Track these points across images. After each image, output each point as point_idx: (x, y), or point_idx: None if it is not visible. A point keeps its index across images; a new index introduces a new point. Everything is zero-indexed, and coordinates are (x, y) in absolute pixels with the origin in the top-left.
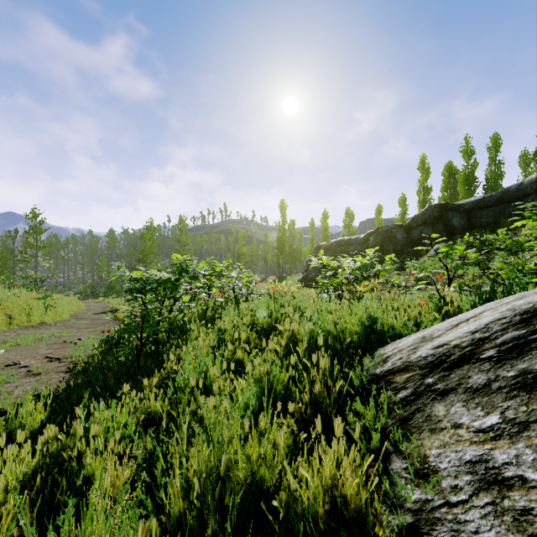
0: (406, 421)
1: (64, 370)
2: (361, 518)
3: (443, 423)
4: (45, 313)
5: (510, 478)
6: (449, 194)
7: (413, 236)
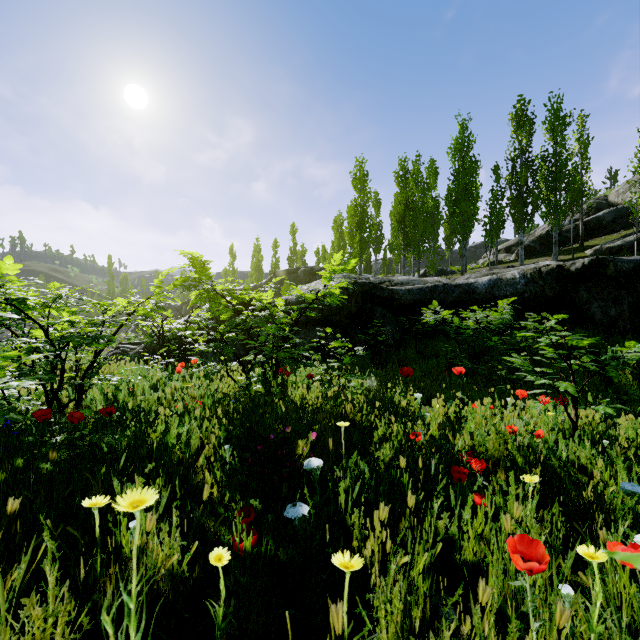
0: None
1: None
2: None
3: None
4: None
5: None
6: None
7: None
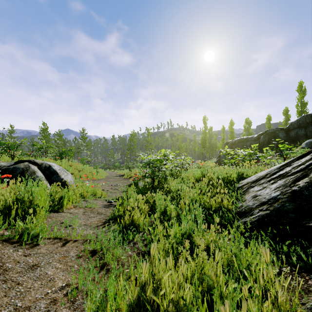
0: (243, 194)
1: (122, 192)
2: (227, 210)
3: (251, 191)
4: (97, 174)
5: (258, 195)
6: None
7: (290, 135)
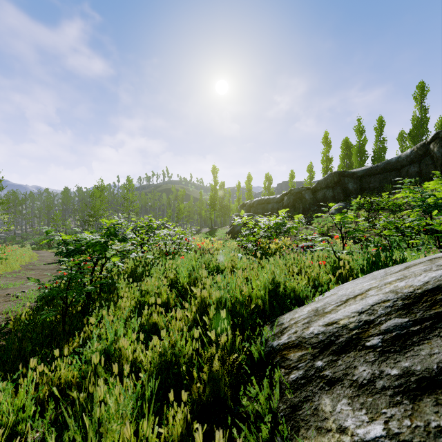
0: (296, 410)
1: None
2: None
3: (329, 422)
4: None
5: None
6: (346, 163)
7: (318, 196)
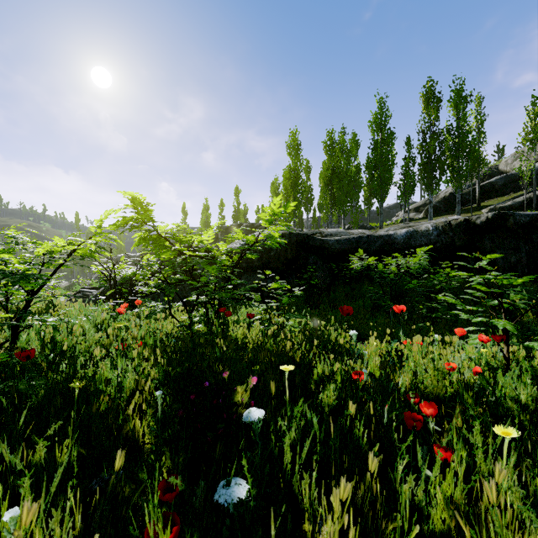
0: None
1: None
2: None
3: None
4: None
5: None
6: None
7: None
